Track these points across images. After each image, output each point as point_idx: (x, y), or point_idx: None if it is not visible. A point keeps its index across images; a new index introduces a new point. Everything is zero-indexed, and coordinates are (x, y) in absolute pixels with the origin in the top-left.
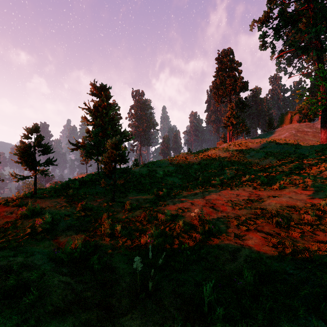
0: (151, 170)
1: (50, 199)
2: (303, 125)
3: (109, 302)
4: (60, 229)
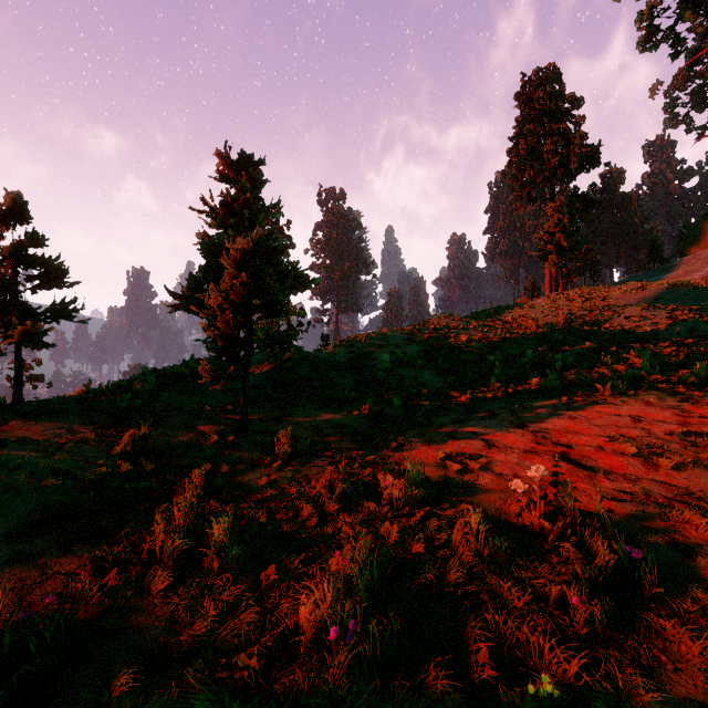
0: (359, 352)
1: (56, 419)
2: None
3: None
4: (7, 528)
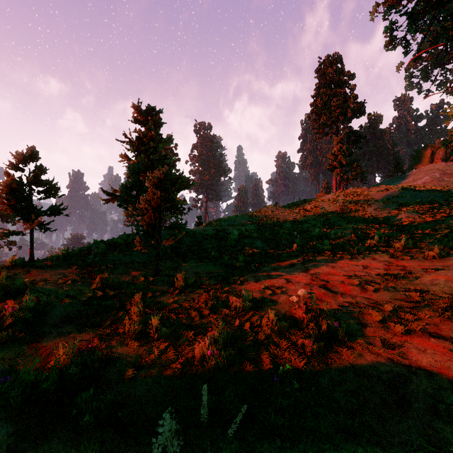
0: (220, 229)
1: (54, 270)
2: (452, 165)
3: None
4: (52, 322)
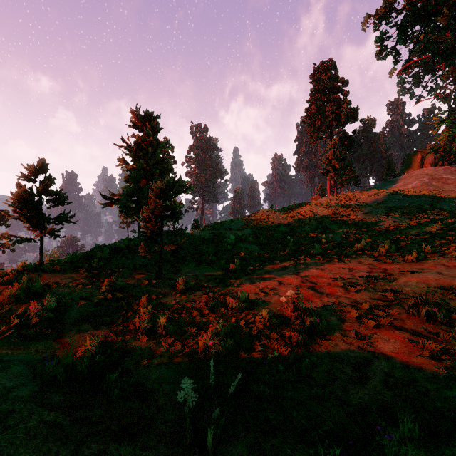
0: (217, 233)
1: (64, 274)
2: (440, 170)
3: None
4: (70, 321)
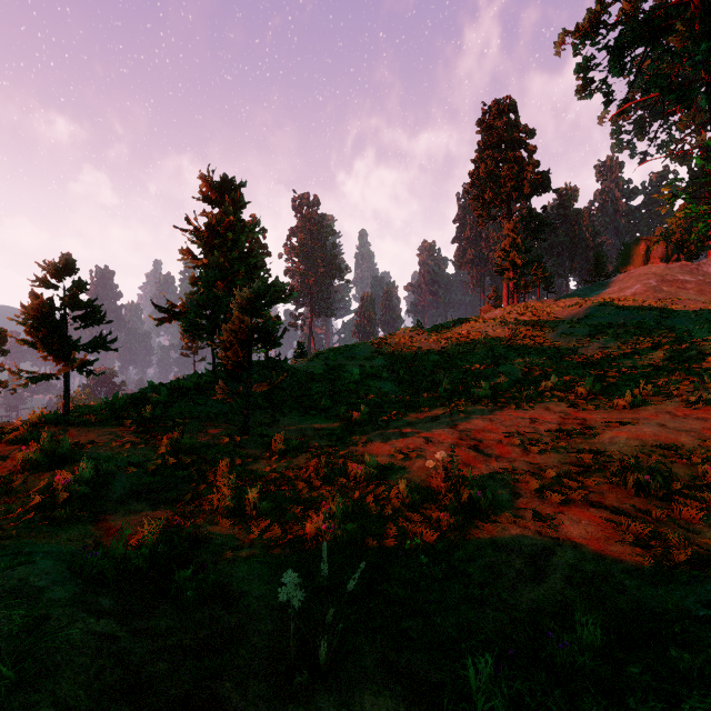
0: (334, 365)
1: (101, 428)
2: (674, 268)
3: (215, 691)
4: (115, 497)
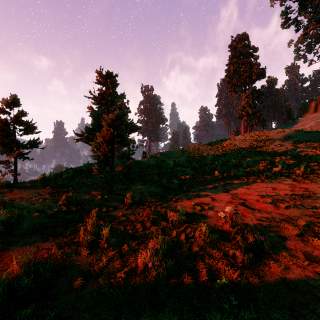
0: (159, 160)
1: (32, 189)
2: None
3: None
4: (21, 232)
